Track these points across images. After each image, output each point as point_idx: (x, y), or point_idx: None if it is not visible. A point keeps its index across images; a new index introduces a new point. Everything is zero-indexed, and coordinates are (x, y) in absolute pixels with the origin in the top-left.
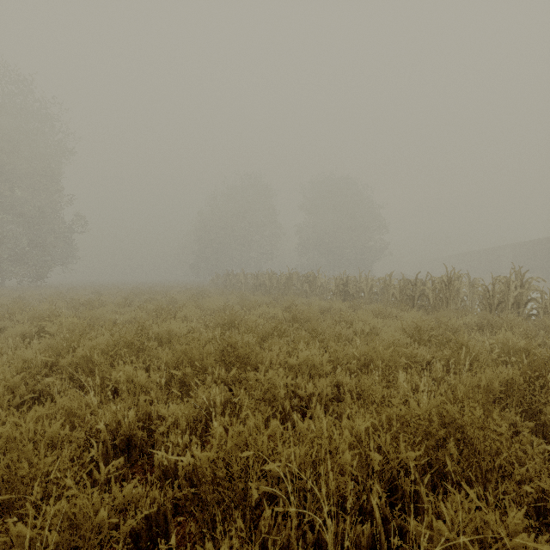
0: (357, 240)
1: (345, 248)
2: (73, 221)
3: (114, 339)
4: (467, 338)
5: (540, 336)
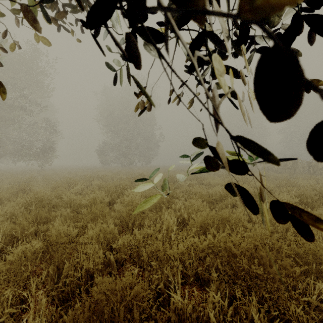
0: None
1: None
2: (159, 136)
3: (257, 186)
4: None
5: None
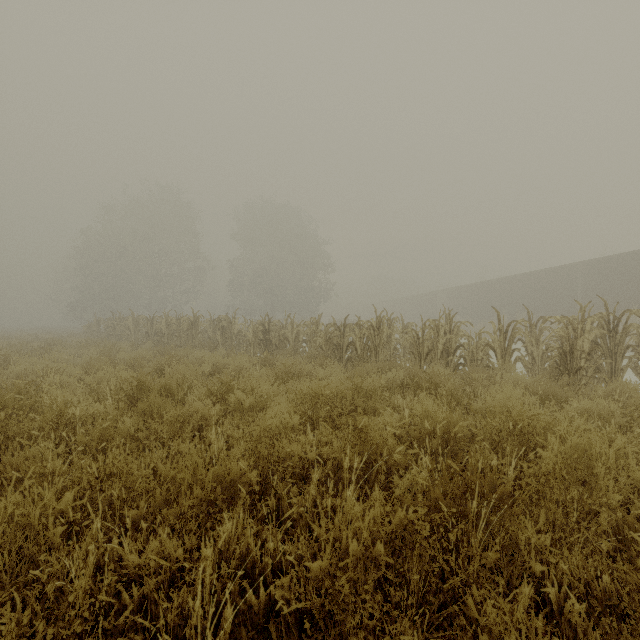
0: (300, 279)
1: (286, 288)
2: None
3: None
4: (385, 405)
5: (467, 393)
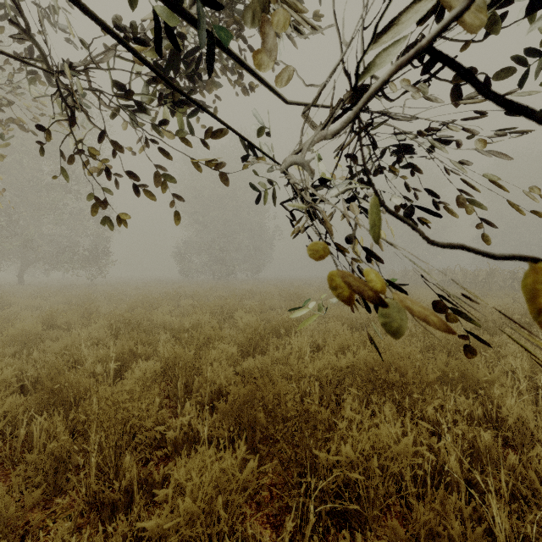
0: None
1: None
2: (274, 230)
3: None
4: None
5: None
